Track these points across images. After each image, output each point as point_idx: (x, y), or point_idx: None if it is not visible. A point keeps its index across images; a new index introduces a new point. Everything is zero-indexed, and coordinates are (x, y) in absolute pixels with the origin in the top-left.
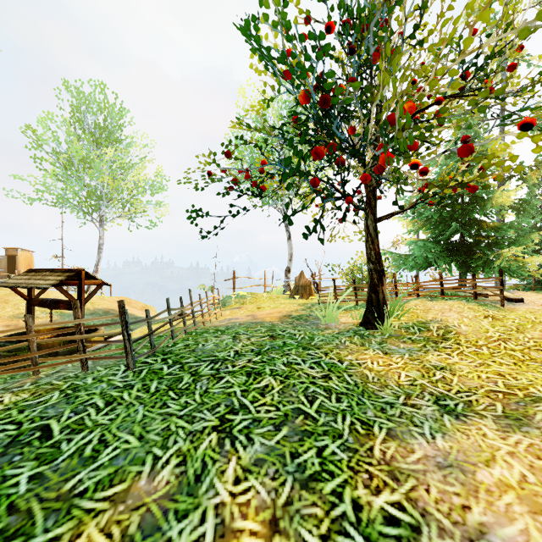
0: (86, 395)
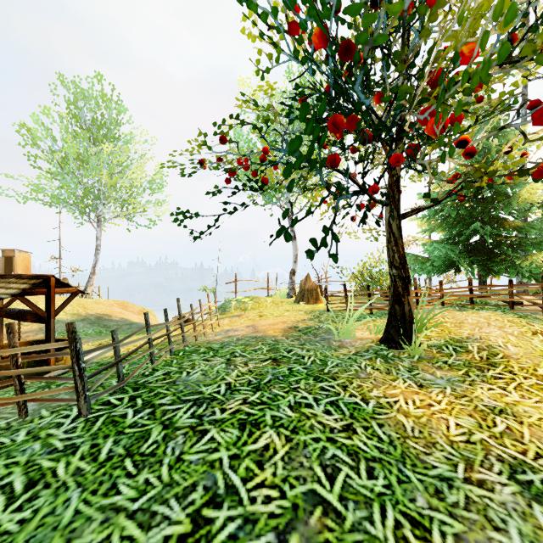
0: (4, 468)
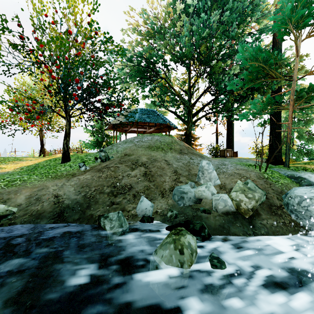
0: None
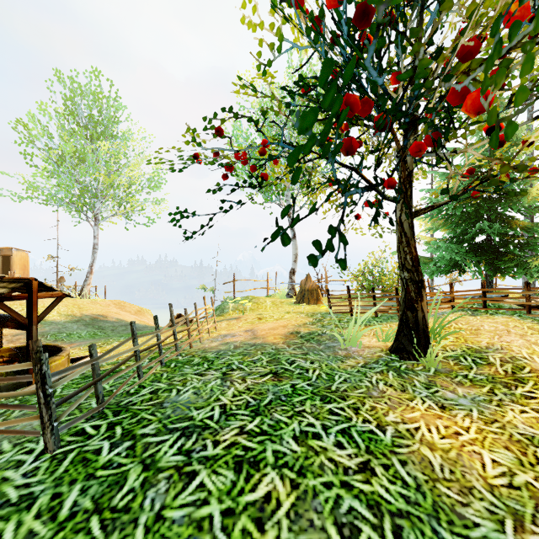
0: None
